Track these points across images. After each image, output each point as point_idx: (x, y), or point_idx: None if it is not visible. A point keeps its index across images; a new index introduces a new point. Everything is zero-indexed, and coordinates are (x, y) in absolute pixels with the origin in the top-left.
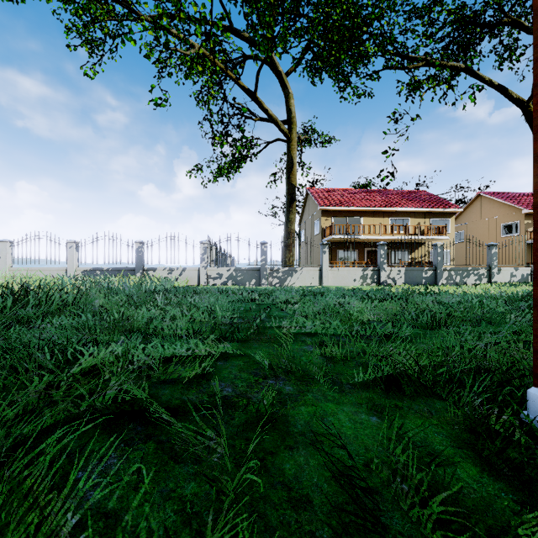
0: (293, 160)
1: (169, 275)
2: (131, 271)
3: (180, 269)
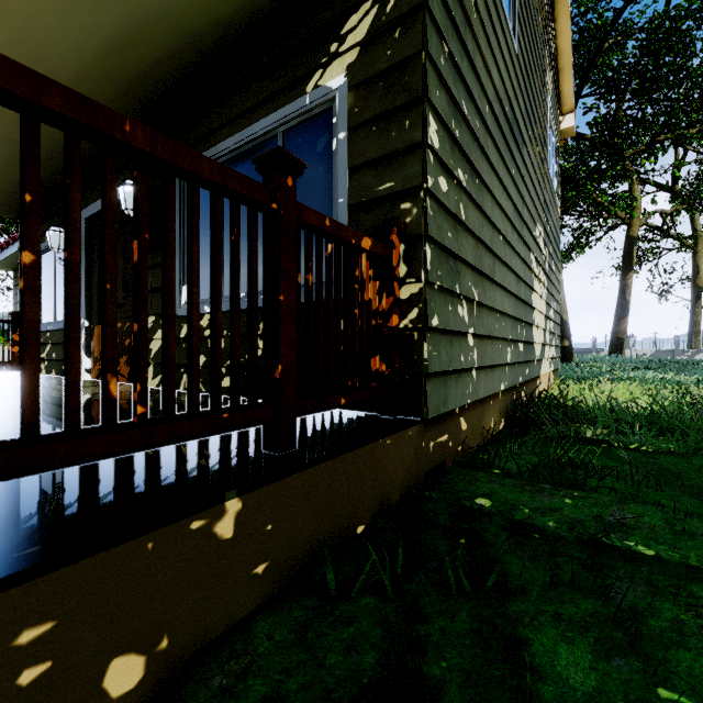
0: (699, 267)
1: None
2: (589, 352)
3: None
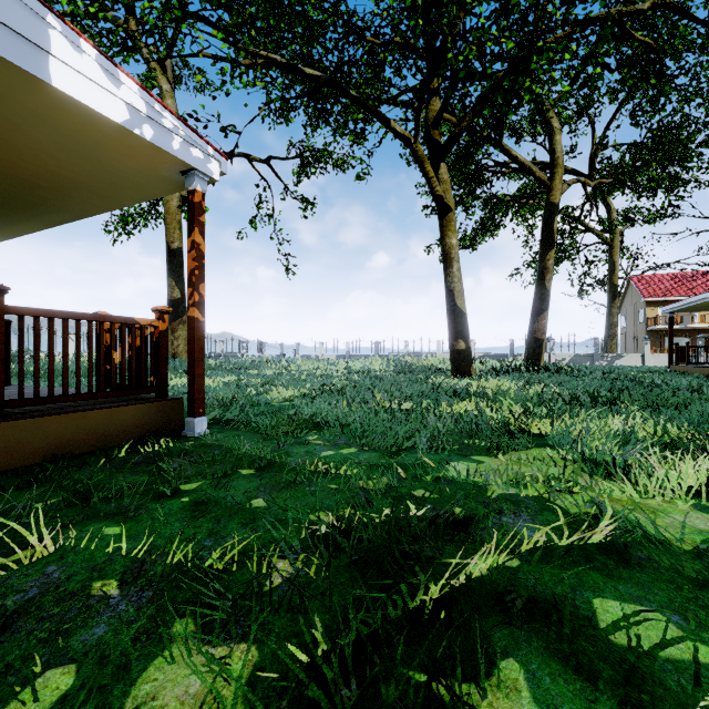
0: (615, 263)
1: None
2: (506, 356)
3: None
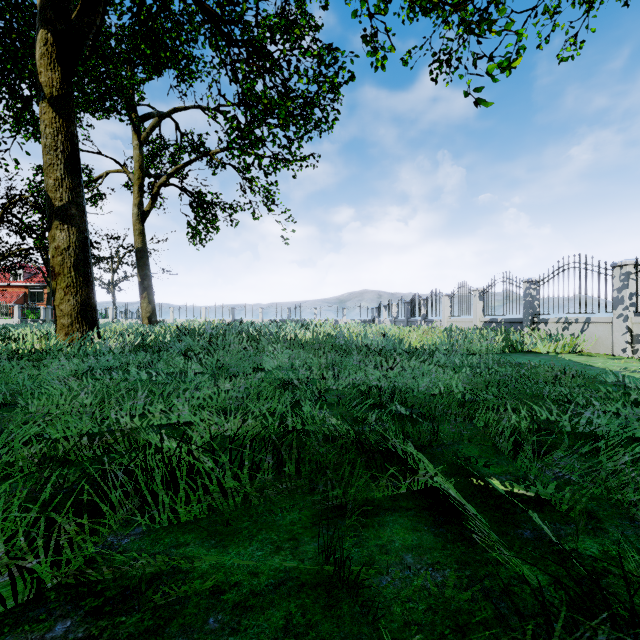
0: None
1: (564, 331)
2: (521, 323)
3: (580, 321)
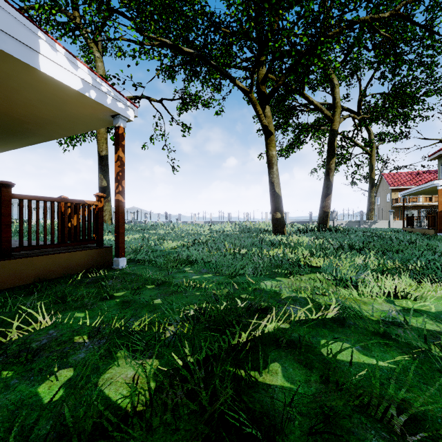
0: (373, 166)
1: None
2: (307, 222)
3: None
